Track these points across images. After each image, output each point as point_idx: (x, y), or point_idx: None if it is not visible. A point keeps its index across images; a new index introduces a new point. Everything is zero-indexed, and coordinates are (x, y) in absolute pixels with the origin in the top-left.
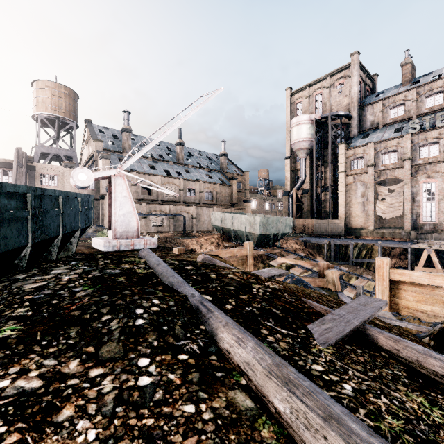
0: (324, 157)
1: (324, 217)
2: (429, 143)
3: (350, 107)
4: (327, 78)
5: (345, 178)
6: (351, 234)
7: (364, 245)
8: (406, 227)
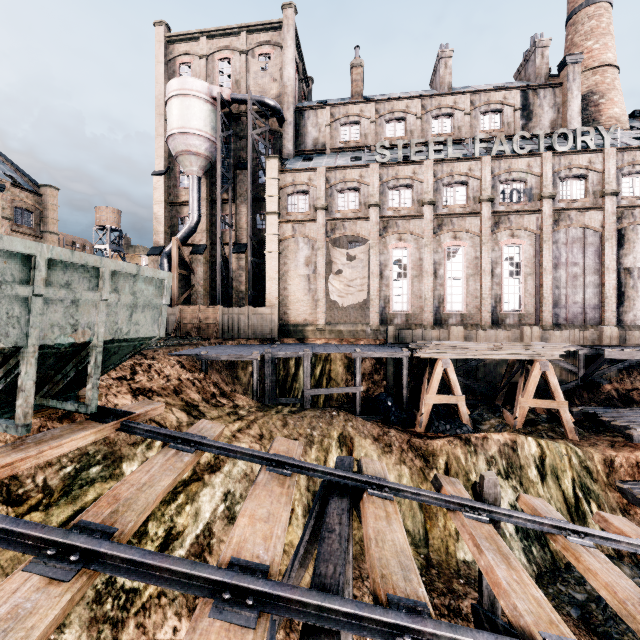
0: (236, 186)
1: (237, 303)
2: (401, 186)
3: (282, 103)
4: (241, 33)
5: (278, 226)
6: (289, 334)
7: (316, 356)
8: (373, 321)
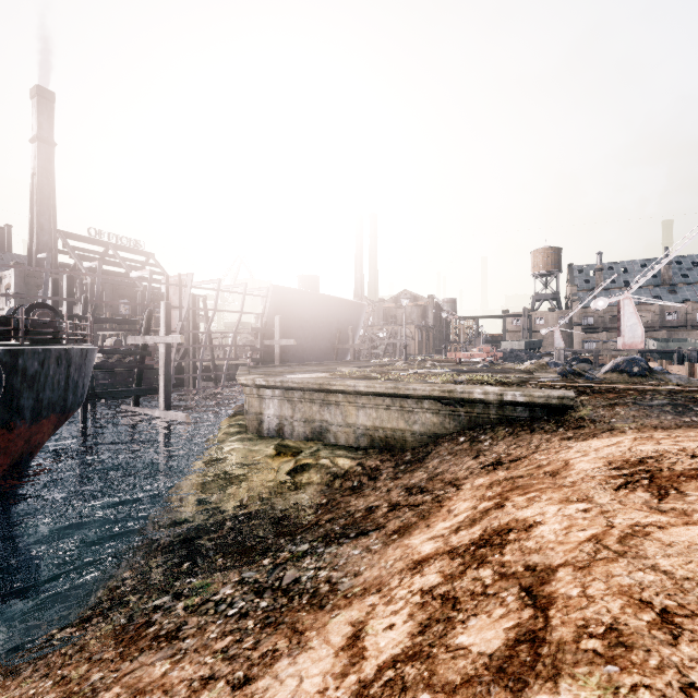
0: None
1: None
2: None
3: None
4: None
5: None
6: None
7: None
8: None
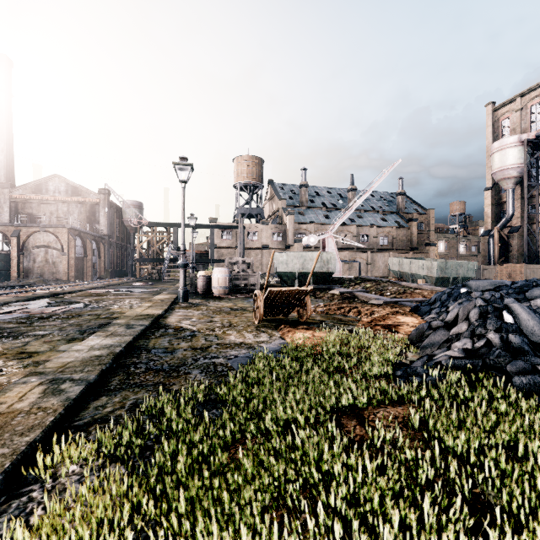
0: None
1: None
2: None
3: None
4: None
5: None
6: None
7: None
8: None
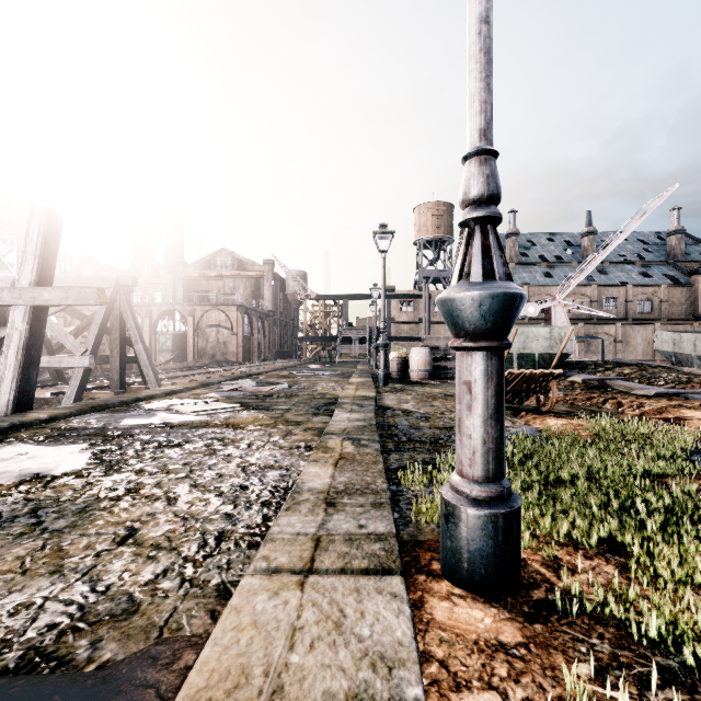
0: None
1: None
2: None
3: None
4: None
5: None
6: None
7: None
8: None
